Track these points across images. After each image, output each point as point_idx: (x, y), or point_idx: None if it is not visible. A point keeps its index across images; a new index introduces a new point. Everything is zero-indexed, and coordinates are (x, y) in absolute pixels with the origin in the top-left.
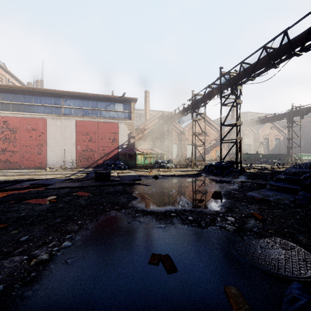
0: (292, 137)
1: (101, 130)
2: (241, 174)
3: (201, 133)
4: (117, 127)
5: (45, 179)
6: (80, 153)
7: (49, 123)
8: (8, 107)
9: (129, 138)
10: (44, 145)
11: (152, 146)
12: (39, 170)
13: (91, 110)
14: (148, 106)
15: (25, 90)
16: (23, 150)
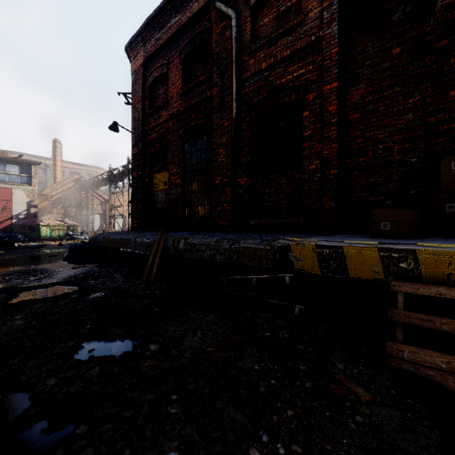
0: None
1: None
2: None
3: (120, 206)
4: (10, 193)
5: None
6: None
7: None
8: None
9: (29, 207)
10: None
11: (65, 216)
12: None
13: None
14: (60, 160)
15: None
16: None
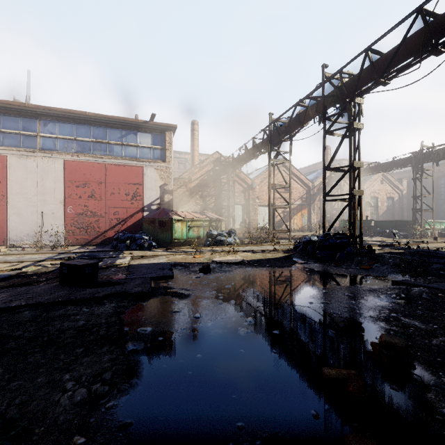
0: (422, 195)
1: (111, 179)
2: (376, 260)
3: (285, 185)
4: (140, 174)
5: None
6: (72, 219)
7: (12, 164)
8: None
9: (162, 194)
10: (3, 203)
11: (203, 208)
12: None
13: (94, 143)
14: (197, 145)
15: None
16: None
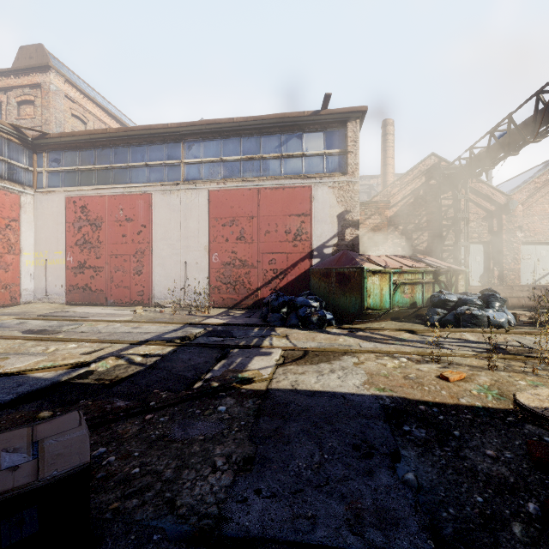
0: None
1: (266, 211)
2: None
3: None
4: (307, 198)
5: None
6: (218, 271)
7: (156, 203)
8: (89, 177)
9: (341, 228)
10: (148, 252)
11: (407, 251)
12: (130, 310)
13: (244, 162)
14: (392, 156)
15: (116, 137)
16: (111, 265)
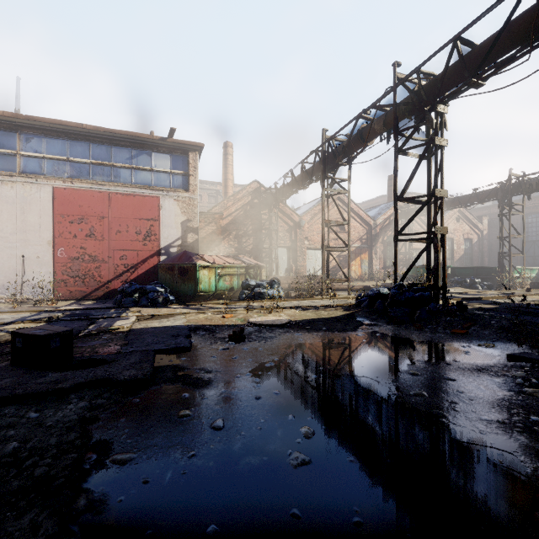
0: (510, 235)
1: (117, 213)
2: (472, 321)
3: (342, 222)
4: (156, 207)
5: None
6: (64, 266)
7: None
8: None
9: (184, 232)
10: None
11: (238, 251)
12: None
13: (93, 165)
14: (232, 173)
15: None
16: None
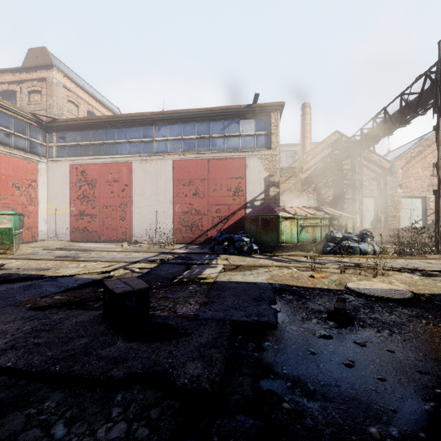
0: None
1: (213, 175)
2: None
3: None
4: (243, 166)
5: (48, 277)
6: (179, 218)
7: (135, 169)
8: (87, 150)
9: (267, 187)
10: (129, 204)
11: (317, 203)
12: (117, 245)
13: (198, 140)
14: (309, 131)
15: (106, 121)
16: (103, 213)
